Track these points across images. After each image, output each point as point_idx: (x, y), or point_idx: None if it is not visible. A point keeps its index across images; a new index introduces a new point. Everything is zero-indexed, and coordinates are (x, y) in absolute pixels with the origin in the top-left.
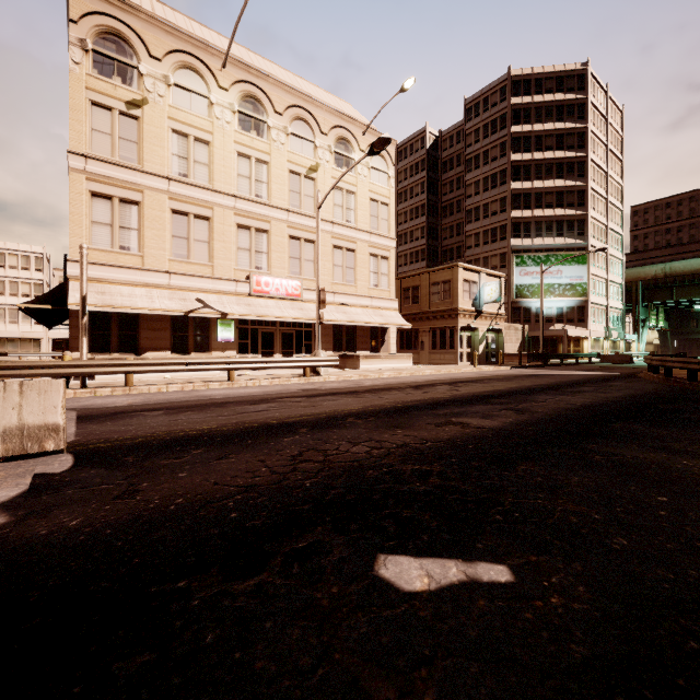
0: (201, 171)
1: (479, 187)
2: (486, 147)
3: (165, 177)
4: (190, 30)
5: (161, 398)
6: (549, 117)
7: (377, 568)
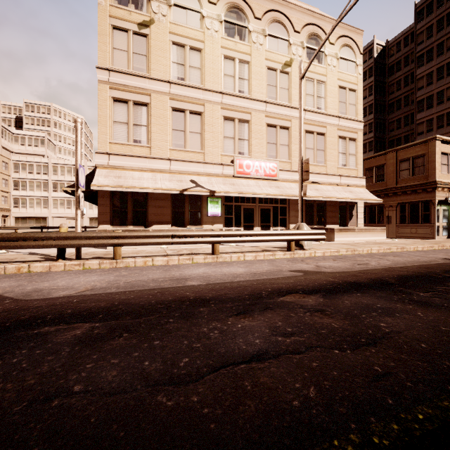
0: (195, 74)
1: (432, 78)
2: (440, 39)
3: (167, 81)
4: None
5: (129, 280)
6: None
7: None
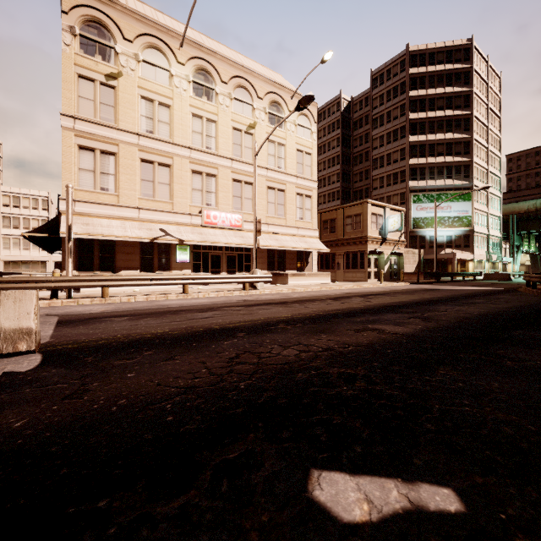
0: (164, 128)
1: (383, 140)
2: (389, 108)
3: (136, 133)
4: (155, 18)
5: (128, 307)
6: (440, 83)
7: (311, 488)
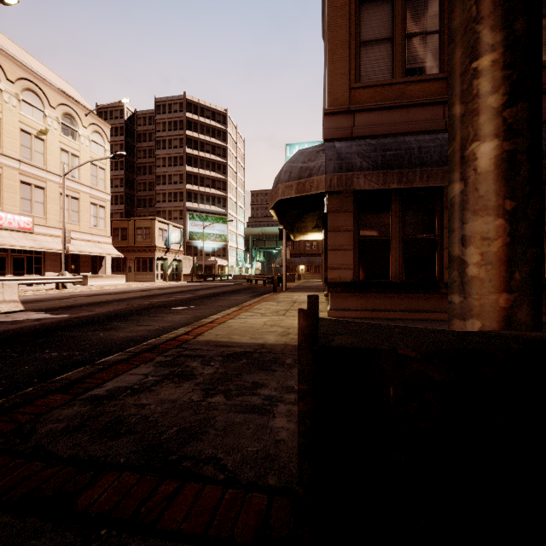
0: None
1: (166, 162)
2: (170, 137)
3: None
4: None
5: None
6: (208, 133)
7: (172, 308)
